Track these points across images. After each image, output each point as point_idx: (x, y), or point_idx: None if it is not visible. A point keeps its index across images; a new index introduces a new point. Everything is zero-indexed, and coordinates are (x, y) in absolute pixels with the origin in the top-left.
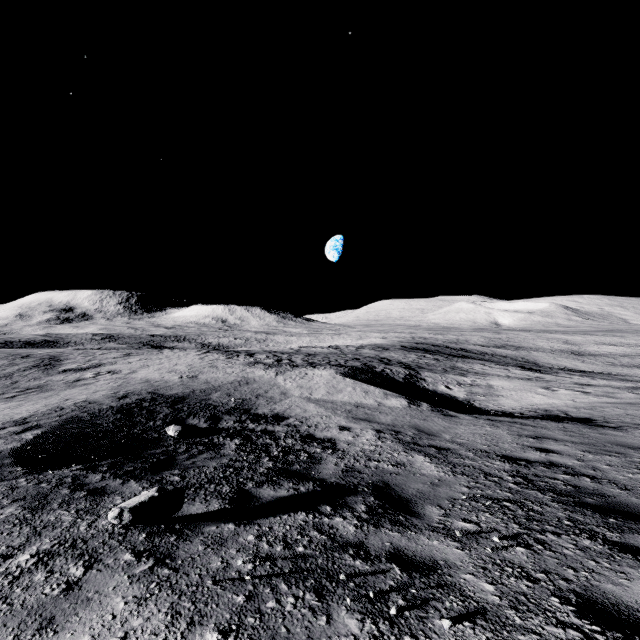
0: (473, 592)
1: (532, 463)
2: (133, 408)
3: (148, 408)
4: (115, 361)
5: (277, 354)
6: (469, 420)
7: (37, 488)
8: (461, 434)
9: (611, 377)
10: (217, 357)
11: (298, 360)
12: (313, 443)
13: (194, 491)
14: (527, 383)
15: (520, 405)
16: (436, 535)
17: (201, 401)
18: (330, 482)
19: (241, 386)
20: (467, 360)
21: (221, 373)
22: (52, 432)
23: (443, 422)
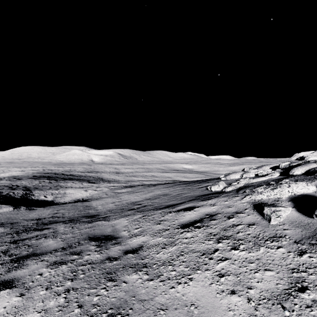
0: None
1: (46, 218)
2: None
3: None
4: None
5: None
6: (40, 209)
7: None
8: (30, 216)
9: (116, 182)
10: None
11: None
12: None
13: None
14: (80, 189)
15: (72, 199)
16: None
17: None
18: None
19: None
20: (67, 181)
21: None
22: None
23: (26, 213)
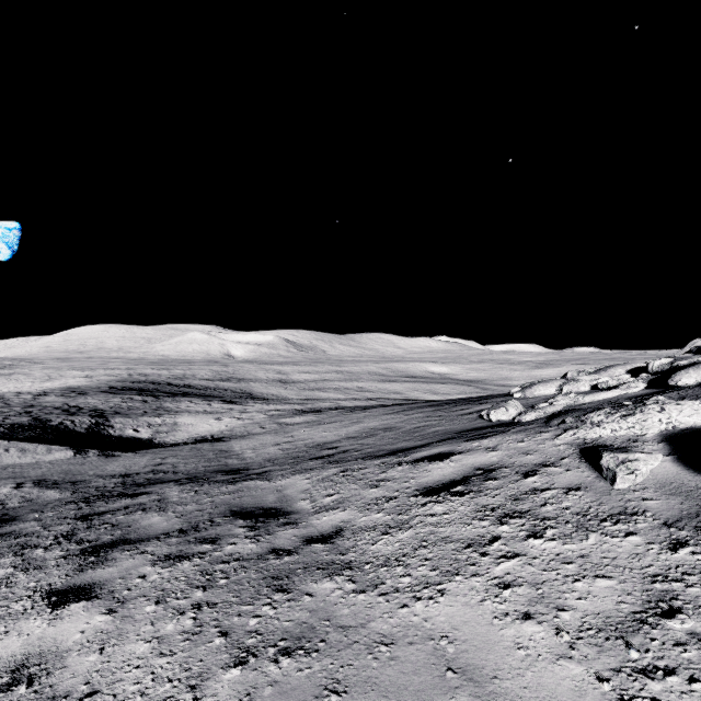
0: (28, 531)
1: (140, 474)
2: None
3: None
4: None
5: None
6: (128, 456)
7: None
8: (108, 468)
9: (281, 402)
10: None
11: None
12: None
13: None
14: (207, 416)
15: (190, 436)
16: (25, 523)
17: None
18: None
19: None
20: (178, 399)
21: None
22: None
23: (100, 463)
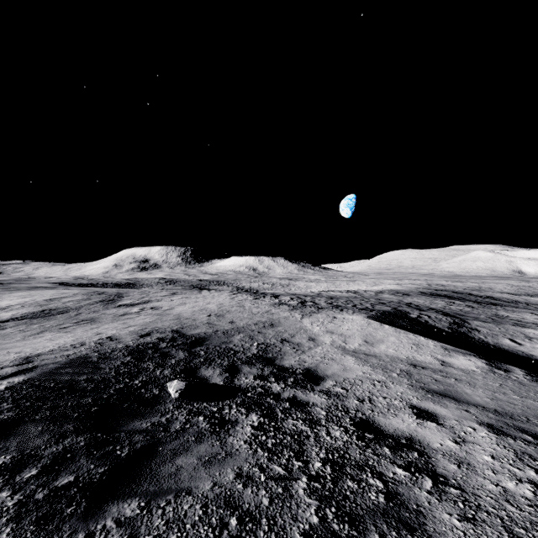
0: None
1: None
2: (147, 349)
3: (163, 350)
4: (161, 299)
5: (300, 296)
6: None
7: None
8: None
9: None
10: (245, 297)
11: (322, 302)
12: (381, 447)
13: None
14: None
15: None
16: None
17: (221, 344)
18: None
19: (265, 328)
20: (509, 308)
21: (247, 313)
22: (35, 380)
23: None
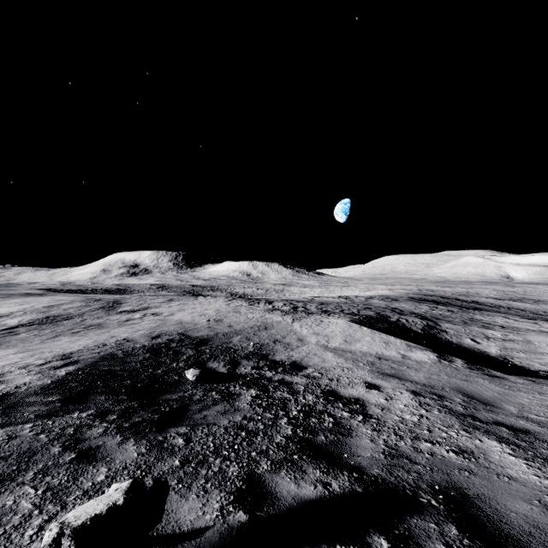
0: None
1: None
2: (161, 348)
3: (174, 349)
4: (160, 305)
5: (293, 302)
6: (526, 385)
7: (32, 441)
8: (529, 406)
9: None
10: (241, 304)
11: (312, 308)
12: (337, 403)
13: (194, 468)
14: None
15: None
16: None
17: (222, 344)
18: (372, 476)
19: (260, 331)
20: (485, 312)
21: (243, 318)
22: (84, 369)
23: (493, 385)
